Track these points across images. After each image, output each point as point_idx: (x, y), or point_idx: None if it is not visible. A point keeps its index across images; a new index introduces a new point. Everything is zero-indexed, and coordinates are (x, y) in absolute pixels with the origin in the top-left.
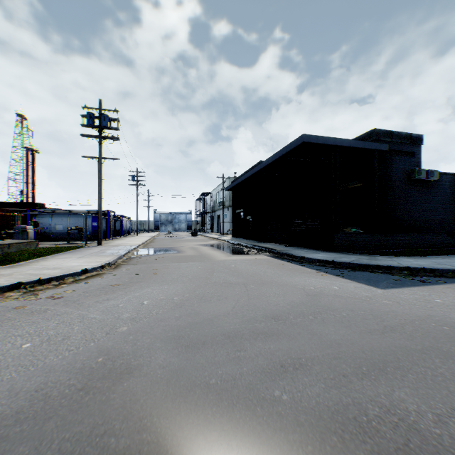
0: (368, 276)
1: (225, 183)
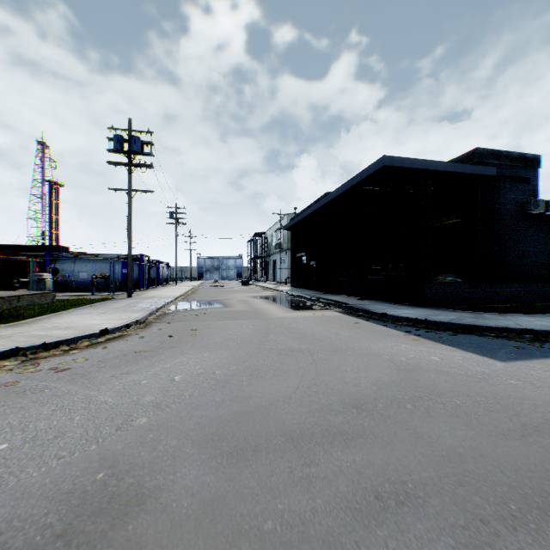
0: (477, 341)
1: (282, 220)
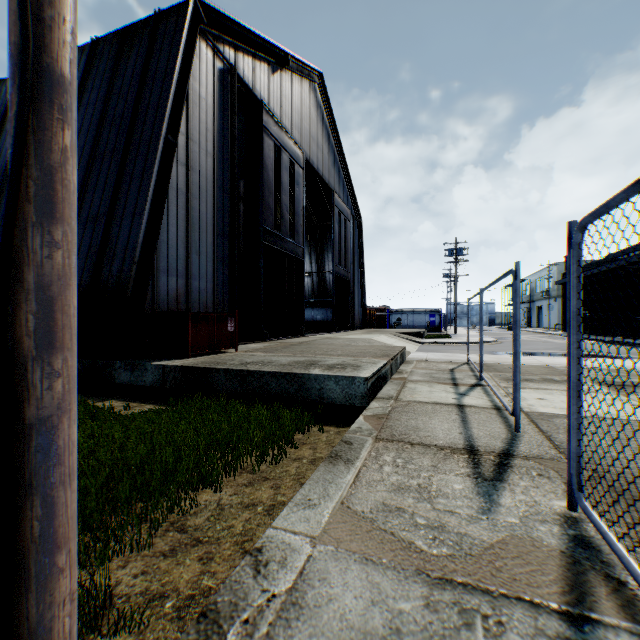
0: None
1: (549, 268)
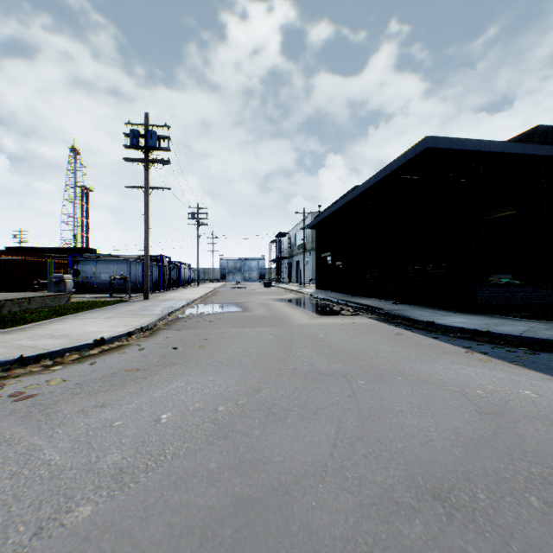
0: None
1: (306, 219)
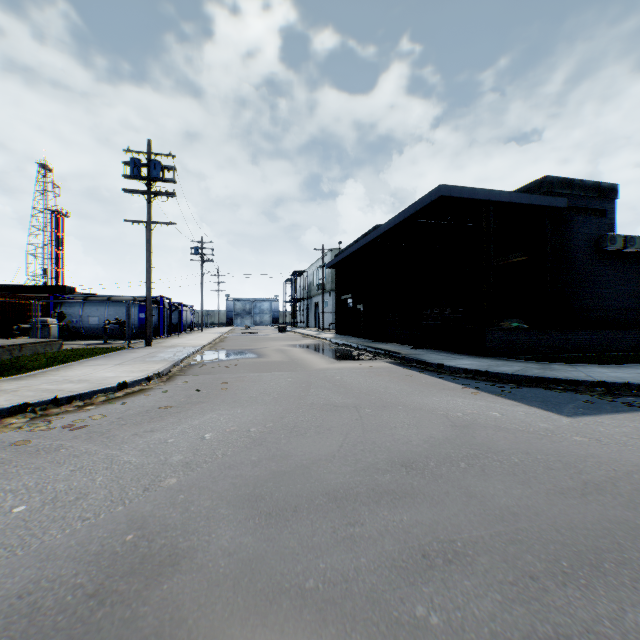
0: (543, 395)
1: (325, 257)
